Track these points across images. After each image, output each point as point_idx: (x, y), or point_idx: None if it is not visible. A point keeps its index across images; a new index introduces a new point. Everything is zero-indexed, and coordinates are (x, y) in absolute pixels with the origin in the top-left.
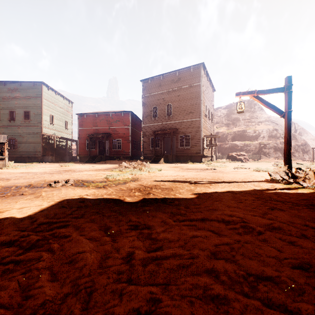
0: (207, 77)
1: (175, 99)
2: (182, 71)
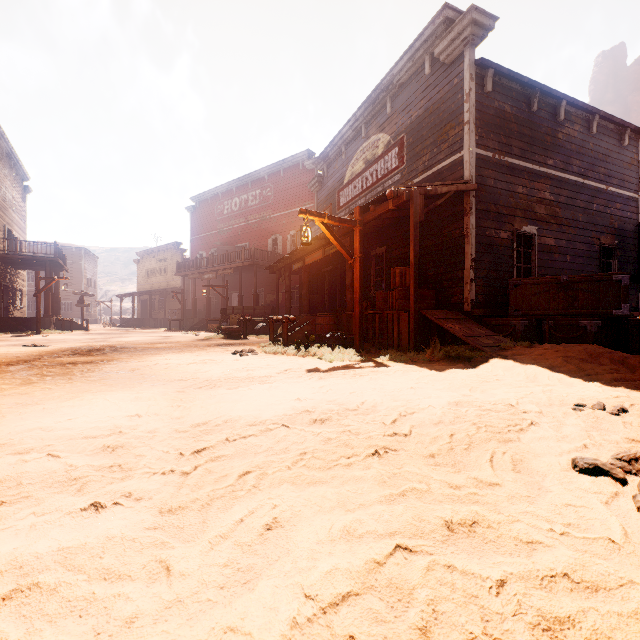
0: (90, 253)
1: None
2: (65, 248)
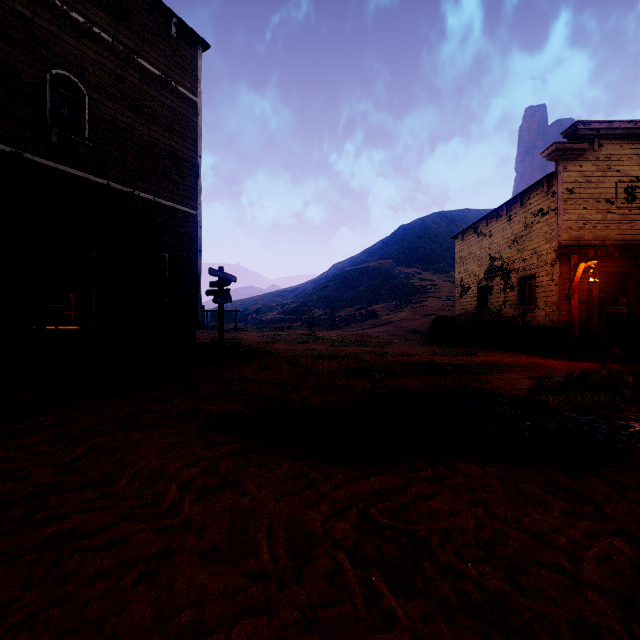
0: None
1: (103, 80)
2: None
